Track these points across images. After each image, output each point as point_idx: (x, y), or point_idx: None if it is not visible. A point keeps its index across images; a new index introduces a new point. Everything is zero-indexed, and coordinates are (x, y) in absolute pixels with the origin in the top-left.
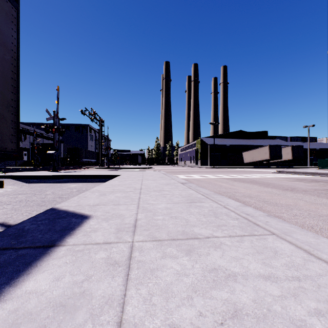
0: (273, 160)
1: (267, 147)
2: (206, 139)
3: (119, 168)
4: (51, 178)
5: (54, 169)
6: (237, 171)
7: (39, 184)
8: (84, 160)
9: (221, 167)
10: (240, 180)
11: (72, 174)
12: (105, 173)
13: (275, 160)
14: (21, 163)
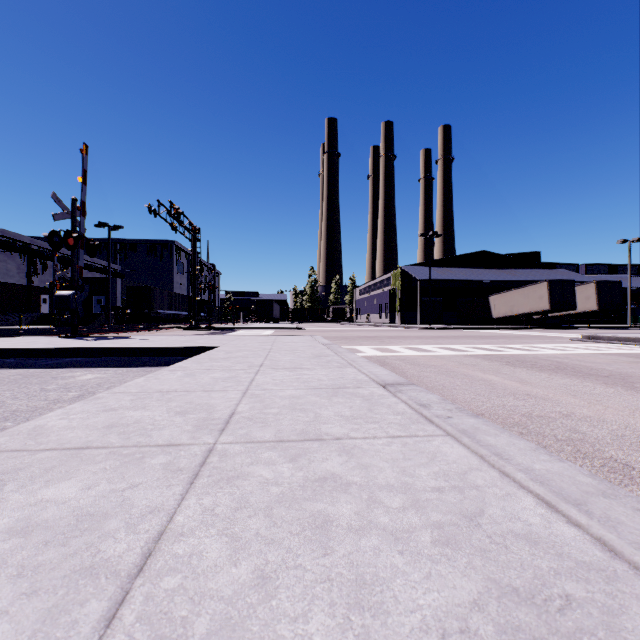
0: (556, 312)
1: (544, 284)
2: (412, 268)
3: (232, 330)
4: (42, 355)
5: (74, 332)
6: (487, 337)
7: (6, 371)
8: (162, 313)
9: (445, 328)
10: (522, 361)
11: (96, 345)
12: (182, 342)
13: (562, 311)
14: (34, 318)
